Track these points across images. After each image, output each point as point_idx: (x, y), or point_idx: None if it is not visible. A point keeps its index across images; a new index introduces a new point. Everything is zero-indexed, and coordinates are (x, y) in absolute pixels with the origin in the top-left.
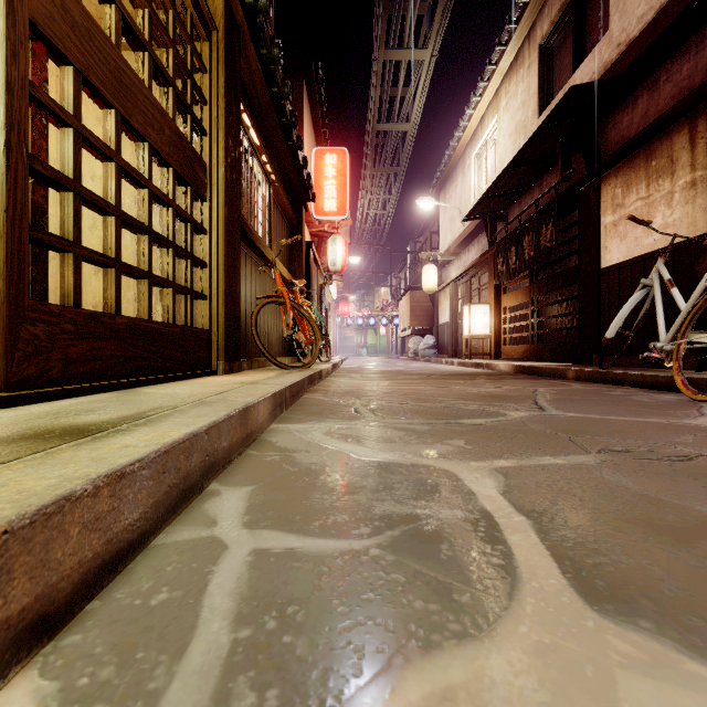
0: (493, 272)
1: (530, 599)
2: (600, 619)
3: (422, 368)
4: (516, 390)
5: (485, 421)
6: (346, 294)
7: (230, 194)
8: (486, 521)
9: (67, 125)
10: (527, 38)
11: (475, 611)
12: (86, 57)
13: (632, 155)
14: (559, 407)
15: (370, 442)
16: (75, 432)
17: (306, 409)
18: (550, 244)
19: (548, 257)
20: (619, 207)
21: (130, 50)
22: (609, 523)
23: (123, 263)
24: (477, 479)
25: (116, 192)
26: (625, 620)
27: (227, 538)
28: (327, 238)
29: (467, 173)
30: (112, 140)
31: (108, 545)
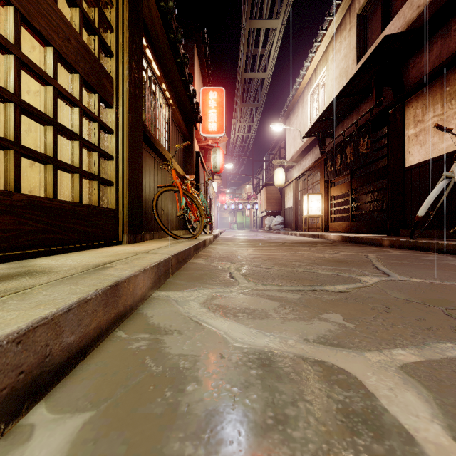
0: (323, 172)
1: None
2: None
3: (275, 238)
4: (352, 255)
5: (346, 288)
6: (223, 189)
7: (133, 105)
8: None
9: None
10: (348, 10)
11: None
12: None
13: (430, 84)
14: (399, 271)
15: (246, 317)
16: None
17: (189, 274)
18: (366, 151)
19: (365, 161)
20: (419, 122)
21: None
22: None
23: (22, 146)
24: (395, 395)
25: (14, 82)
26: None
27: None
28: (210, 150)
29: (305, 106)
30: (10, 34)
31: None
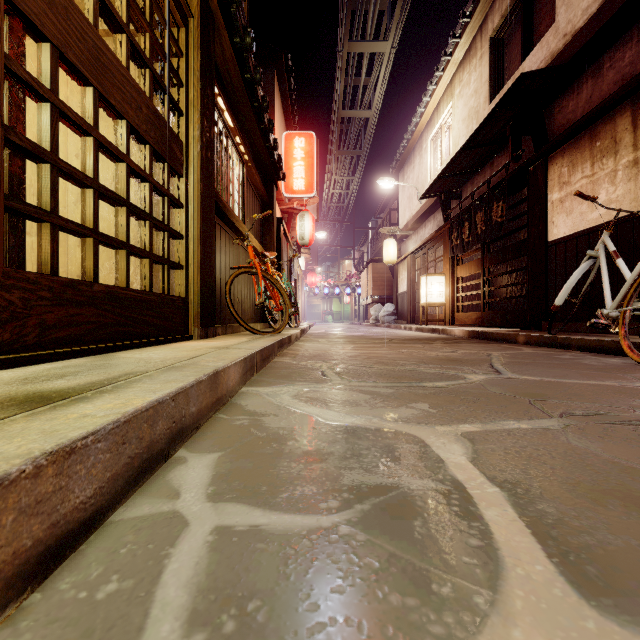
0: (448, 245)
1: (518, 591)
2: (601, 618)
3: (383, 333)
4: (472, 354)
5: (446, 384)
6: (313, 266)
7: (205, 171)
8: (459, 493)
9: (44, 99)
10: (479, 30)
11: (459, 607)
12: (63, 35)
13: (577, 136)
14: (514, 370)
15: (337, 405)
16: (37, 400)
17: (276, 372)
18: (501, 219)
19: (499, 232)
20: (565, 184)
21: (112, 36)
22: (586, 495)
23: (100, 233)
24: (445, 445)
25: (94, 166)
26: (630, 620)
27: (188, 513)
28: (296, 214)
29: (424, 156)
30: (90, 116)
31: (54, 528)
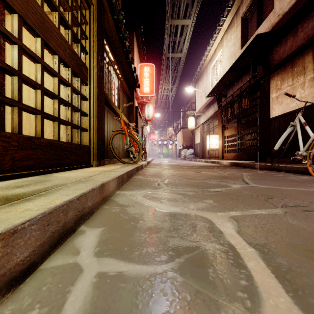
0: (220, 120)
1: None
2: None
3: (188, 163)
4: (233, 174)
5: (221, 189)
6: (153, 130)
7: (99, 82)
8: (232, 252)
9: (14, 43)
10: (236, 13)
11: None
12: (25, 10)
13: (285, 65)
14: (255, 182)
15: (165, 201)
16: (3, 200)
17: (134, 183)
18: (246, 107)
19: (245, 113)
20: (279, 89)
21: (52, 14)
22: (302, 252)
23: (44, 113)
24: (223, 223)
25: (41, 78)
26: None
27: (83, 264)
28: (145, 104)
29: (208, 76)
30: (39, 53)
31: (2, 277)
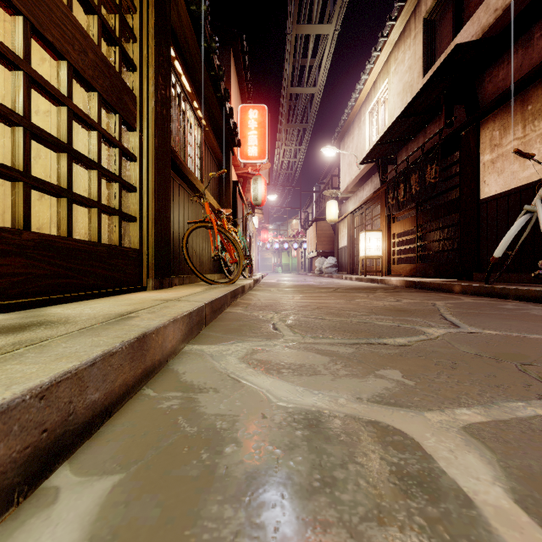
0: (384, 205)
1: None
2: None
3: (327, 283)
4: (417, 303)
5: (408, 341)
6: (265, 224)
7: (160, 127)
8: None
9: None
10: (413, 13)
11: None
12: None
13: (509, 102)
14: (470, 322)
15: (292, 373)
16: None
17: (226, 325)
18: (434, 180)
19: (432, 191)
20: (496, 146)
21: None
22: None
23: (33, 177)
24: (456, 457)
25: (24, 103)
26: None
27: None
28: (250, 178)
29: (362, 127)
30: (19, 48)
31: None
